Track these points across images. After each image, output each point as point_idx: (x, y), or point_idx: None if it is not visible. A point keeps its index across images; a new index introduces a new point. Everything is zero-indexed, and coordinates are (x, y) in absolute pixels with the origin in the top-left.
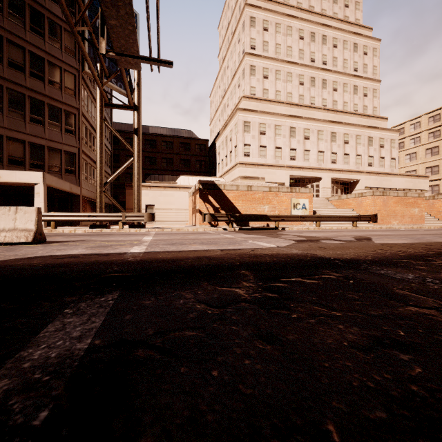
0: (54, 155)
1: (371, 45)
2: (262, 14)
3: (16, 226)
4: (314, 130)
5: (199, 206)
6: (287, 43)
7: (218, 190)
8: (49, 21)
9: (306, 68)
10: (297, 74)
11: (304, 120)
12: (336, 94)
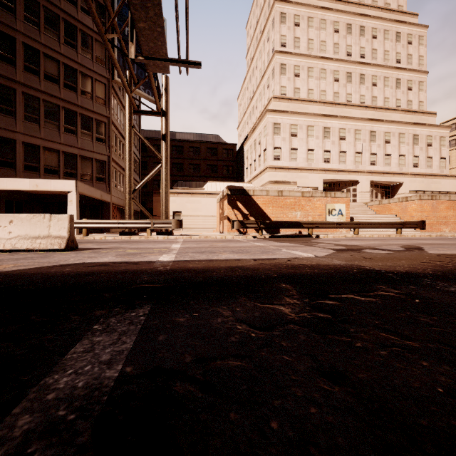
0: (86, 164)
1: (416, 33)
2: (293, 8)
3: (51, 233)
4: (351, 130)
5: (227, 213)
6: (321, 37)
7: (247, 196)
8: (81, 32)
9: (342, 62)
10: (331, 70)
11: (340, 119)
12: (376, 89)
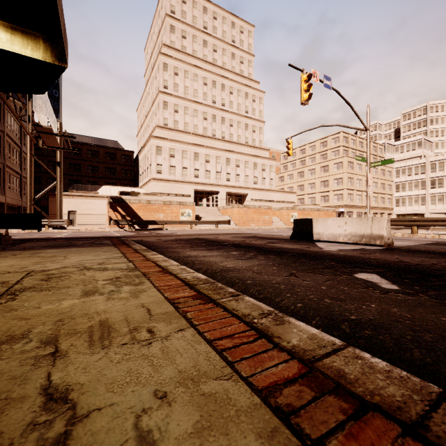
0: None
1: (258, 95)
2: (173, 61)
3: None
4: (213, 156)
5: (110, 214)
6: (194, 86)
7: (125, 203)
8: None
9: (209, 107)
10: (202, 111)
11: (206, 148)
12: (232, 129)
